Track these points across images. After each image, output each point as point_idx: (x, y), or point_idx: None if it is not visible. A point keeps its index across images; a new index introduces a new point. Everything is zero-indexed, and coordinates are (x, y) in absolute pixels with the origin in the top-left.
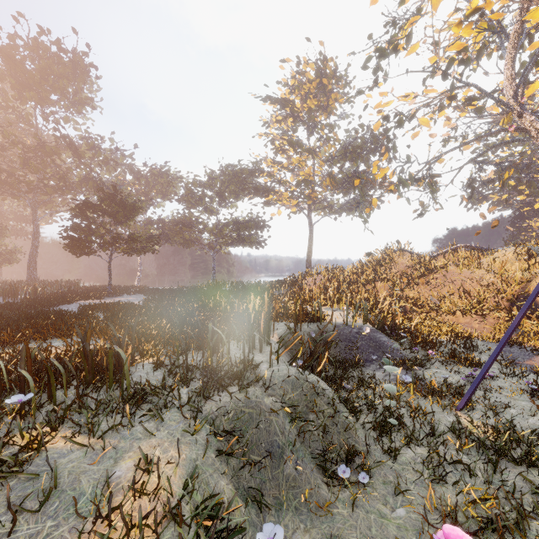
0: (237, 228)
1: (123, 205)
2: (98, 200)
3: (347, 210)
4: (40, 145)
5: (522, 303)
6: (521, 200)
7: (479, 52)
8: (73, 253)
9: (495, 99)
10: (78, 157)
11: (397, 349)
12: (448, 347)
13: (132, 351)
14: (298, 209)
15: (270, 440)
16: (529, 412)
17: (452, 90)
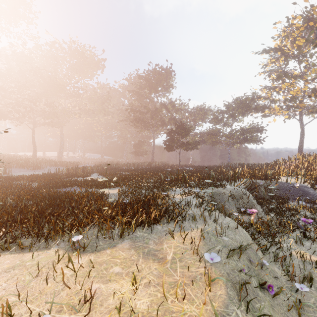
0: (243, 133)
1: (184, 130)
2: (175, 129)
3: None
4: (156, 109)
5: None
6: None
7: None
8: (167, 150)
9: None
10: (168, 111)
11: None
12: None
13: (188, 178)
14: (290, 116)
15: (222, 199)
16: None
17: None
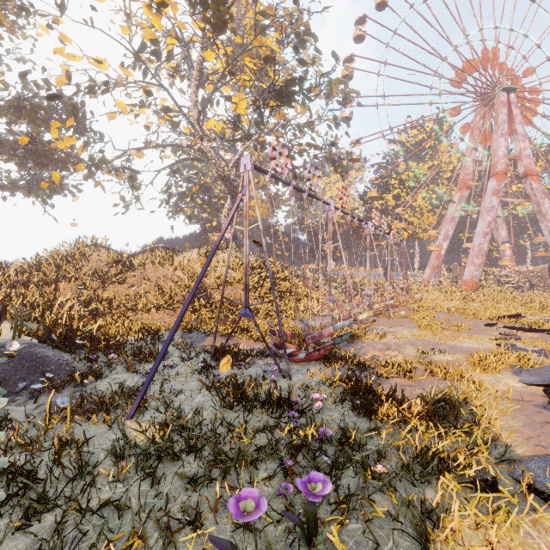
0: None
1: None
2: None
3: (25, 190)
4: None
5: (202, 295)
6: (206, 218)
7: (169, 55)
8: None
9: (184, 115)
10: None
11: (67, 362)
12: (135, 345)
13: None
14: None
15: None
16: (197, 390)
17: (145, 77)
